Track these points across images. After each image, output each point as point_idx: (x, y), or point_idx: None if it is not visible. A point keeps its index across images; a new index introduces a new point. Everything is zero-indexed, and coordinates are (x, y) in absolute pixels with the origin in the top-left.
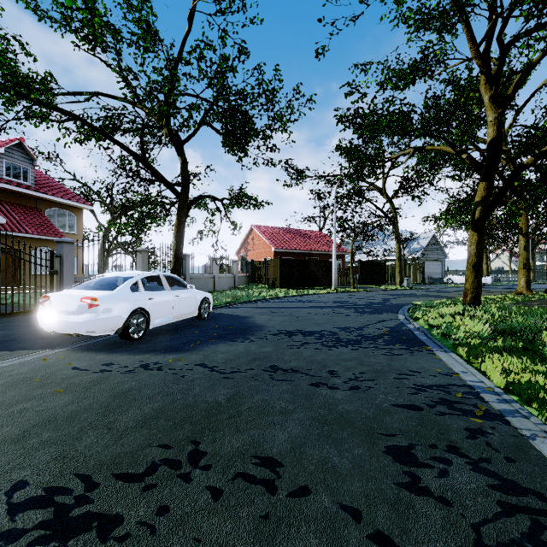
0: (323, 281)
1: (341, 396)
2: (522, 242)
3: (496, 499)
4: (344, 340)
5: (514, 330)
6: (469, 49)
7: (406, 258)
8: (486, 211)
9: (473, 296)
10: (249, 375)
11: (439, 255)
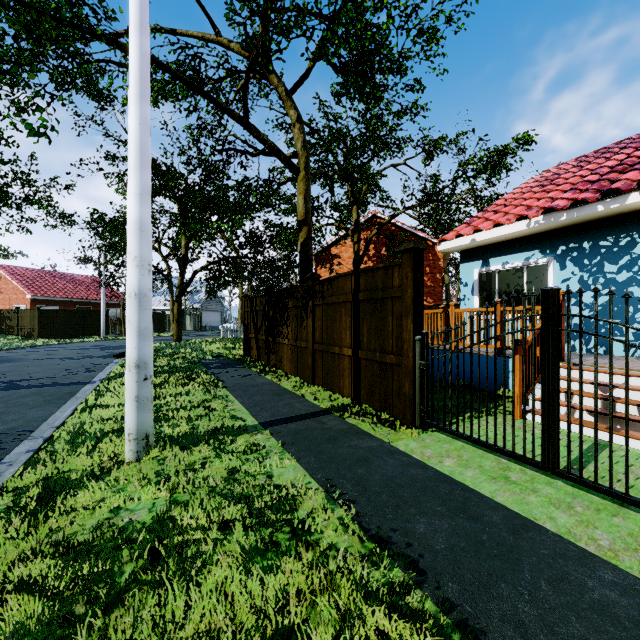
0: (94, 331)
1: (58, 366)
2: (240, 303)
3: (84, 369)
4: (75, 358)
5: (163, 349)
6: (175, 201)
7: (185, 309)
8: (182, 292)
9: (177, 337)
10: (18, 367)
11: (219, 306)
